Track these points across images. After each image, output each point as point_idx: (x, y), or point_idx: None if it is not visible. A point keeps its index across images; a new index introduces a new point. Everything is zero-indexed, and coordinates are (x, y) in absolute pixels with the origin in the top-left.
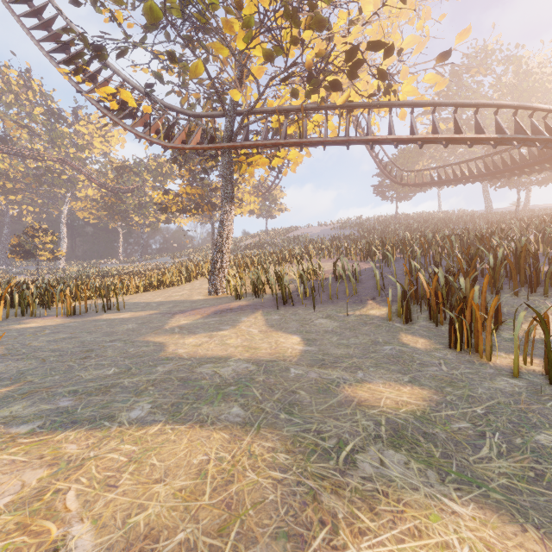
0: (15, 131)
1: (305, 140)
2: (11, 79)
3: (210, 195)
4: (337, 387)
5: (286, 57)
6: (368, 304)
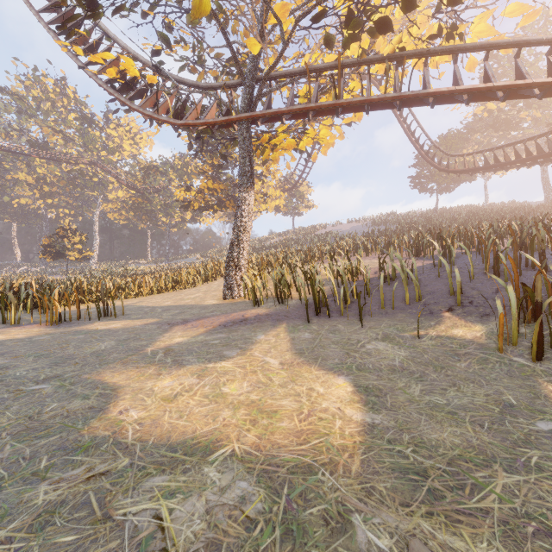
0: (51, 137)
1: (343, 100)
2: (48, 88)
3: (234, 191)
4: None
5: None
6: (445, 318)
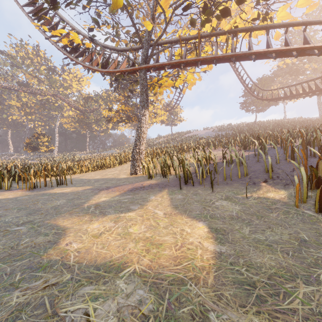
0: (30, 80)
1: (201, 57)
2: (29, 51)
3: (137, 111)
4: None
5: None
6: (263, 186)
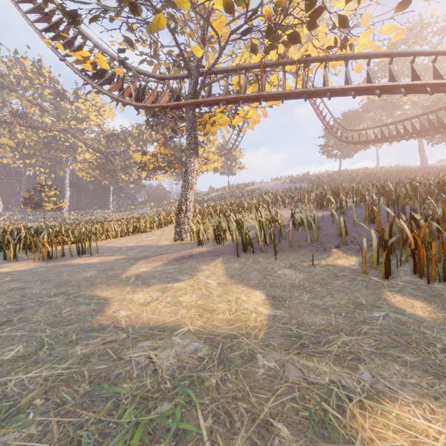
0: (29, 108)
1: (264, 93)
2: (27, 68)
3: (181, 155)
4: (342, 414)
5: (246, 7)
6: (333, 253)
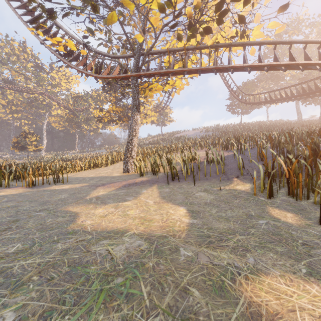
0: (16, 77)
1: (187, 68)
2: (15, 47)
3: (128, 111)
4: (233, 283)
5: (174, 8)
6: (234, 181)
